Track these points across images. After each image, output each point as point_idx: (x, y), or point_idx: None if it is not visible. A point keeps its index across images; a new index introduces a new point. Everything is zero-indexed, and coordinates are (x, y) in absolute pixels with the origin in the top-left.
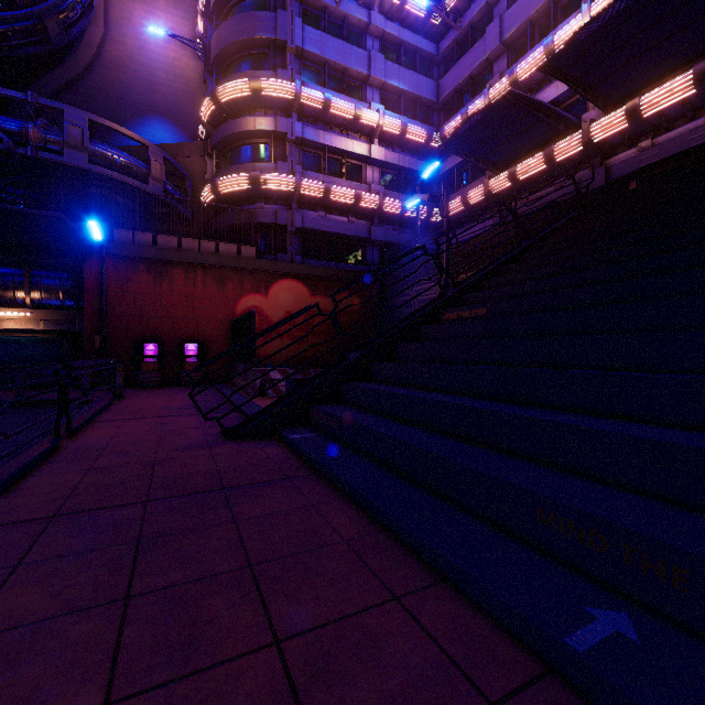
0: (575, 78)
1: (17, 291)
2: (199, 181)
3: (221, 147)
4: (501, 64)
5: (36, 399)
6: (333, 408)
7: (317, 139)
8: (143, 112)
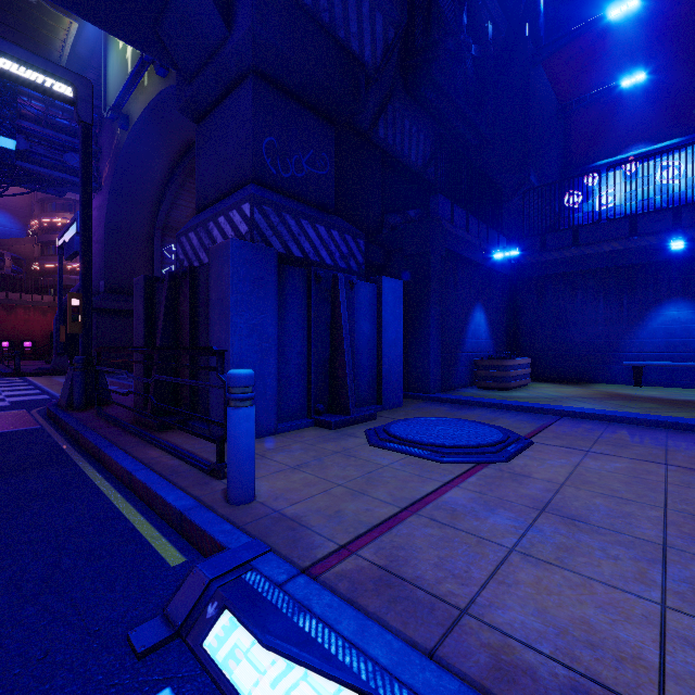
0: None
1: None
2: (31, 257)
3: (45, 243)
4: None
5: None
6: None
7: None
8: None
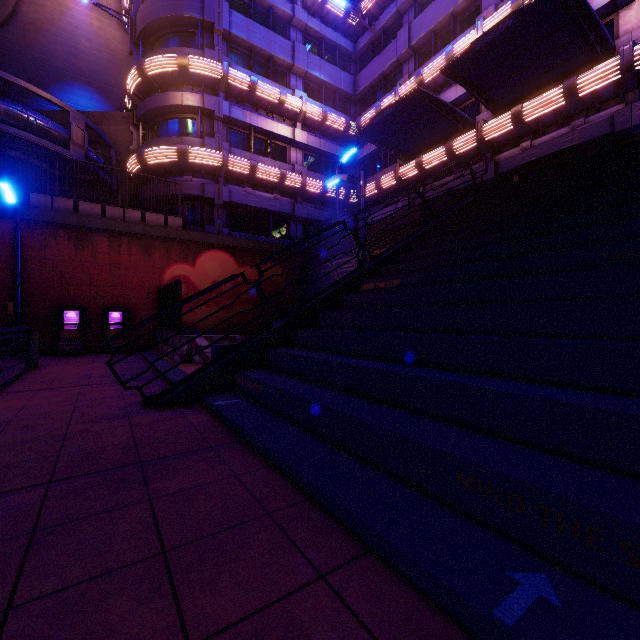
0: (471, 83)
1: None
2: (125, 150)
3: (148, 118)
4: (410, 66)
5: None
6: (258, 373)
7: (244, 119)
8: (65, 78)
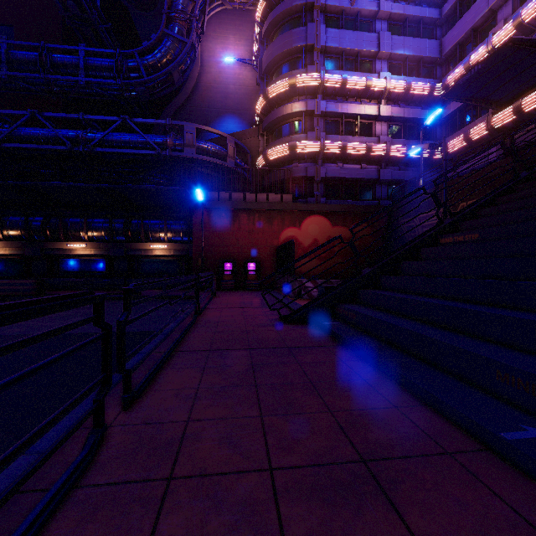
0: None
1: (160, 233)
2: (255, 153)
3: (269, 128)
4: (505, 10)
5: (173, 295)
6: (352, 306)
7: (336, 110)
8: (221, 114)
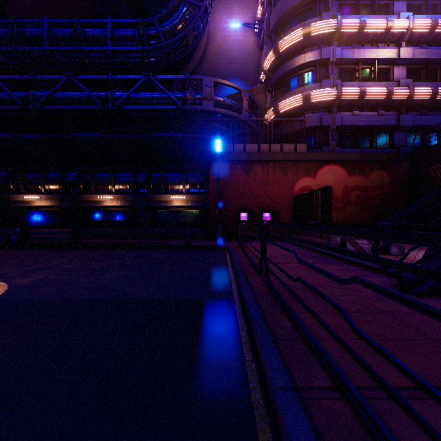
0: None
1: (179, 185)
2: (262, 109)
3: (278, 82)
4: None
5: (196, 244)
6: None
7: (352, 56)
8: (226, 78)
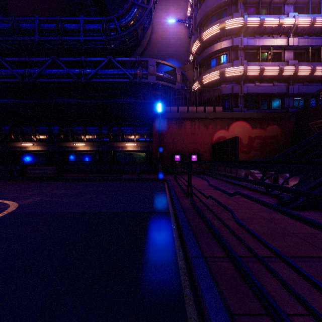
0: None
1: (131, 135)
2: (191, 81)
3: (202, 62)
4: None
5: (144, 177)
6: None
7: (255, 44)
8: (165, 58)
